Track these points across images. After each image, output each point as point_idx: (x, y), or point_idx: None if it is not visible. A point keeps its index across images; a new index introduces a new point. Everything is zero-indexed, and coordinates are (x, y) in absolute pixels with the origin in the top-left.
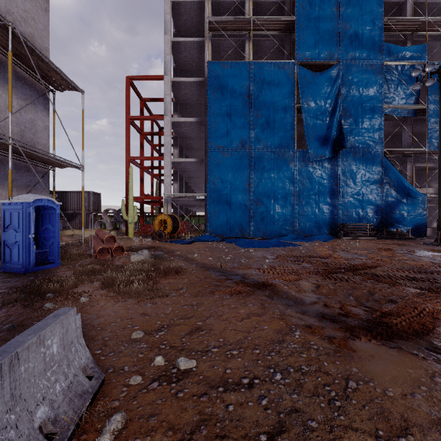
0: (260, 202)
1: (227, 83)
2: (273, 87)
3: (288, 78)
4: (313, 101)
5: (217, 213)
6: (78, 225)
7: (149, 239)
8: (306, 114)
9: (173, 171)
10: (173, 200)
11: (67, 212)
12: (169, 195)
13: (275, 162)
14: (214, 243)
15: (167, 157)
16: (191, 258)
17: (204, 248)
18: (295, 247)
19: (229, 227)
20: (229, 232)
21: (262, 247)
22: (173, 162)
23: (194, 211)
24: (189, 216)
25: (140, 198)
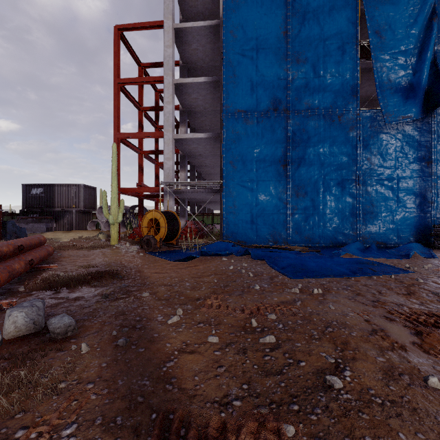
0: (303, 192)
1: (251, 15)
2: (322, 16)
3: (347, 0)
4: (389, 31)
5: (237, 209)
6: (67, 226)
7: (134, 248)
8: (377, 53)
9: (180, 156)
10: (176, 192)
11: (54, 210)
12: (168, 183)
13: (326, 131)
14: (231, 260)
15: (167, 132)
16: (153, 335)
17: (211, 275)
18: (399, 275)
19: (255, 230)
20: (254, 237)
21: (330, 276)
22: (176, 140)
23: (211, 209)
24: (202, 214)
25: (133, 189)
